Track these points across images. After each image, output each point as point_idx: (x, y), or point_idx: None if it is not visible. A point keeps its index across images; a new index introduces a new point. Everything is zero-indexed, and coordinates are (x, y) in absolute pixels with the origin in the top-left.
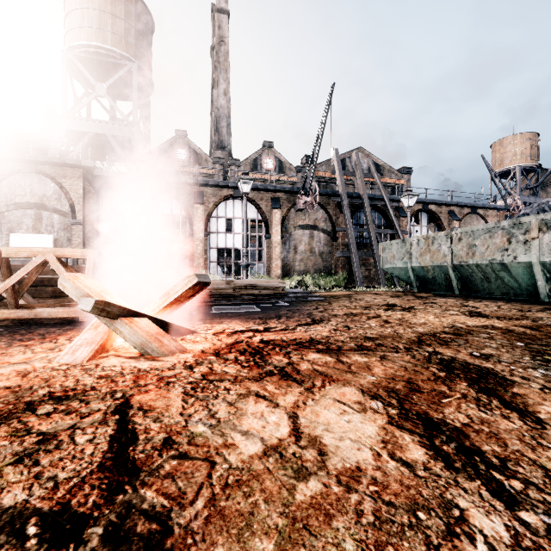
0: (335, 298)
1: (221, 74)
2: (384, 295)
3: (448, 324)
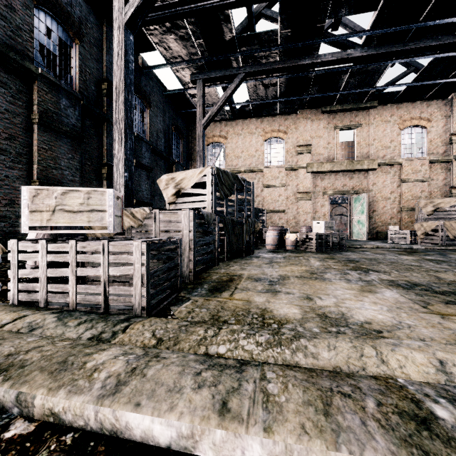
0: None
1: None
2: None
3: None
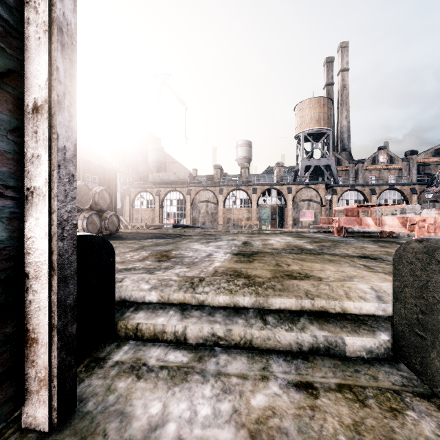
0: None
1: (344, 107)
2: None
3: None
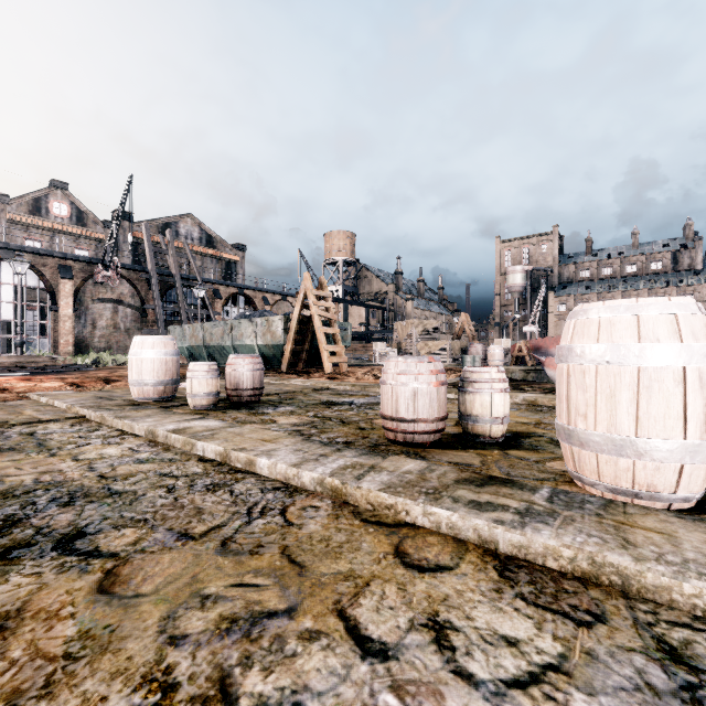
0: (109, 369)
1: None
2: None
3: None
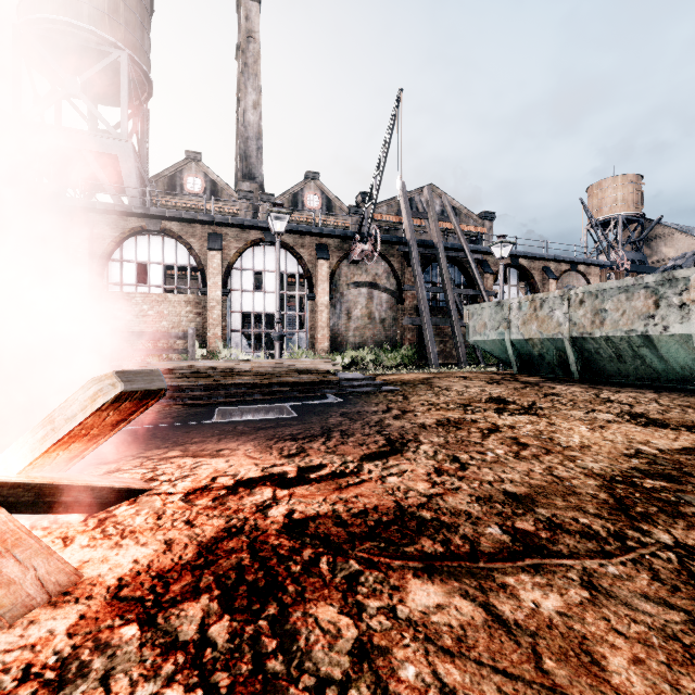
0: (409, 386)
1: (250, 81)
2: (476, 380)
3: (626, 446)
